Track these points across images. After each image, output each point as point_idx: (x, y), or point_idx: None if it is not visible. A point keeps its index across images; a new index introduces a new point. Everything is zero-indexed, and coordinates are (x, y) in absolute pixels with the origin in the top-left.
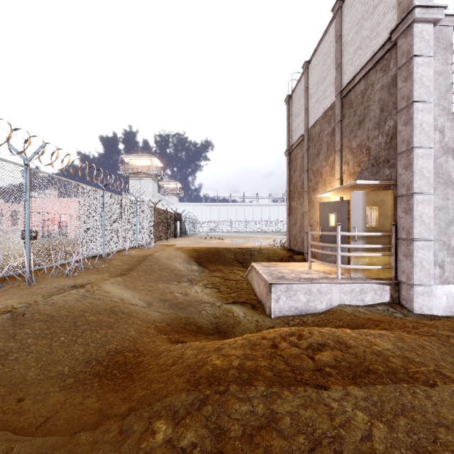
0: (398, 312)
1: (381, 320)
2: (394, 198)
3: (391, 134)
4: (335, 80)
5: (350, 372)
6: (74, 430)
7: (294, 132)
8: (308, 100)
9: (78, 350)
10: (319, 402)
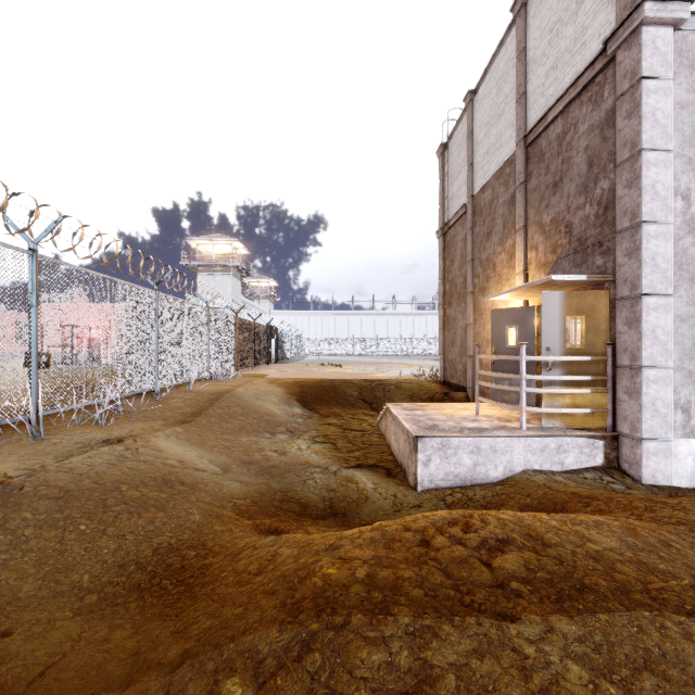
0: (617, 482)
1: (592, 496)
2: (611, 302)
3: (606, 202)
4: (517, 119)
5: (553, 589)
6: (89, 691)
7: (451, 200)
8: (474, 151)
9: (107, 546)
10: (503, 645)
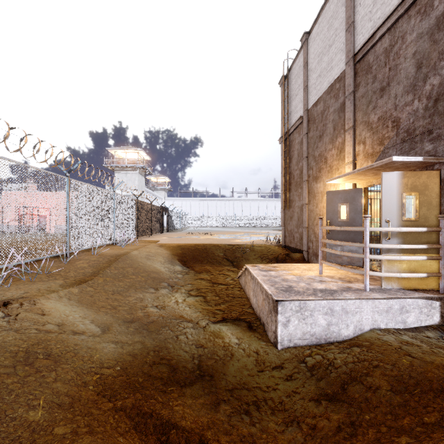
0: None
1: None
2: (441, 181)
3: (436, 95)
4: (346, 44)
5: None
6: None
7: (290, 116)
8: (308, 76)
9: None
10: None
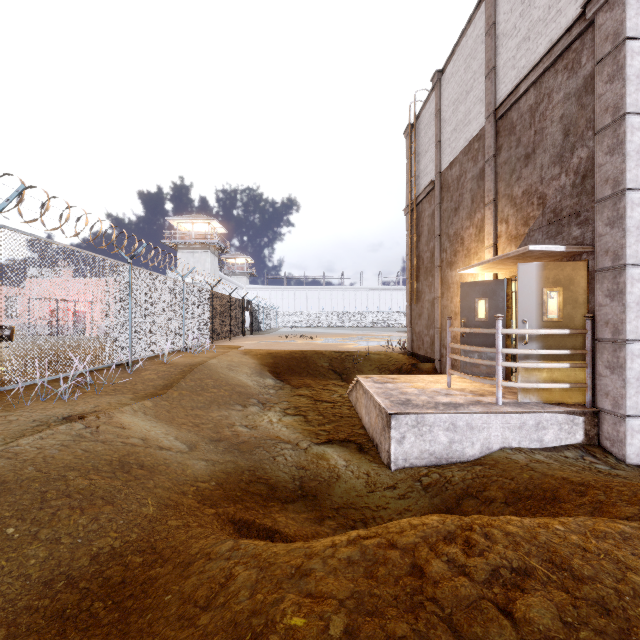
0: (601, 461)
1: (586, 483)
2: (589, 273)
3: (584, 170)
4: (486, 93)
5: None
6: None
7: (418, 178)
8: (441, 129)
9: (35, 554)
10: None
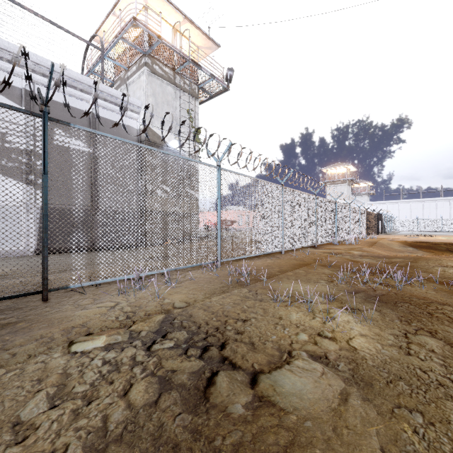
0: None
1: None
2: None
3: None
4: None
5: None
6: None
7: None
8: None
9: None
10: None
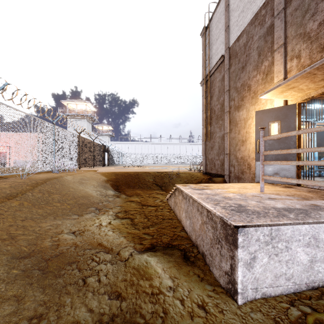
0: None
1: None
2: None
3: None
4: None
5: None
6: None
7: (210, 59)
8: (230, 17)
9: None
10: None
